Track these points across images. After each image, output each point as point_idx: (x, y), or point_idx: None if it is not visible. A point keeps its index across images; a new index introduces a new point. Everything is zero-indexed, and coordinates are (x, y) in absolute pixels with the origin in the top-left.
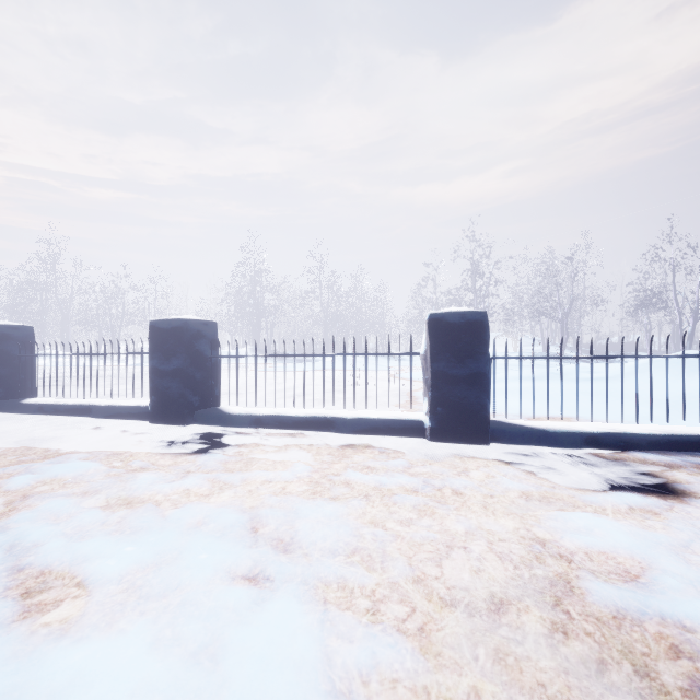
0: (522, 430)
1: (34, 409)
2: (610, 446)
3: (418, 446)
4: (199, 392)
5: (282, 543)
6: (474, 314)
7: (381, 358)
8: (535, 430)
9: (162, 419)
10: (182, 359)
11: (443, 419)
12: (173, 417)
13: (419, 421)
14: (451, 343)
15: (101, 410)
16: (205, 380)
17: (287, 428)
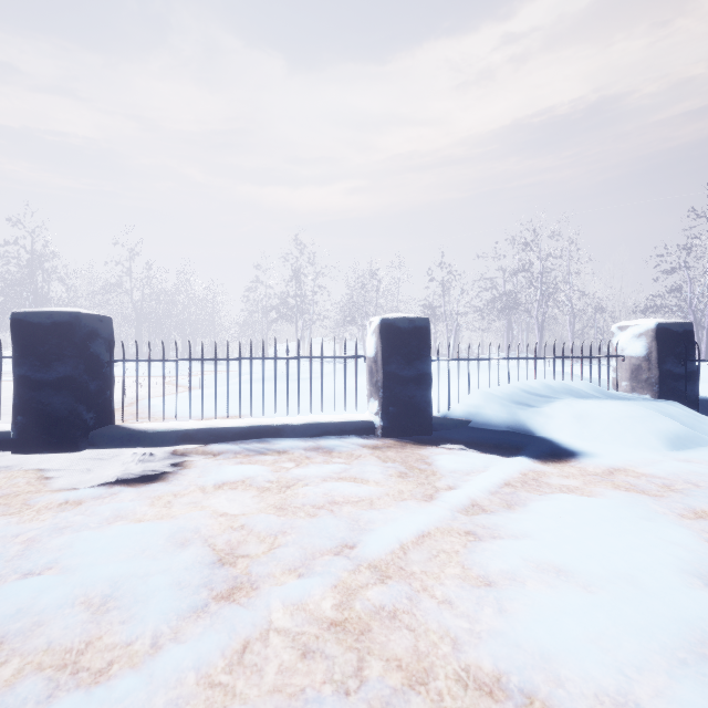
0: (123, 433)
1: None
2: (202, 441)
3: None
4: None
5: None
6: (63, 315)
7: (195, 362)
8: (136, 432)
9: None
10: None
11: (24, 428)
12: None
13: (7, 433)
14: (35, 346)
15: None
16: None
17: None
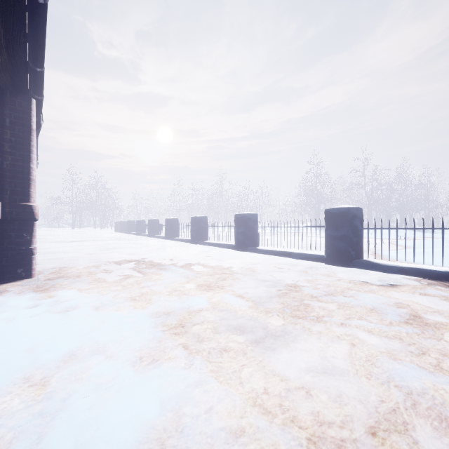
0: (368, 263)
1: (207, 244)
2: (413, 275)
3: (316, 265)
4: (249, 240)
5: (238, 270)
6: (342, 209)
7: (410, 230)
8: (374, 263)
9: (237, 249)
10: (243, 228)
11: (329, 255)
12: (240, 248)
13: (323, 256)
14: (333, 222)
15: (222, 245)
16: (251, 236)
17: (275, 255)
